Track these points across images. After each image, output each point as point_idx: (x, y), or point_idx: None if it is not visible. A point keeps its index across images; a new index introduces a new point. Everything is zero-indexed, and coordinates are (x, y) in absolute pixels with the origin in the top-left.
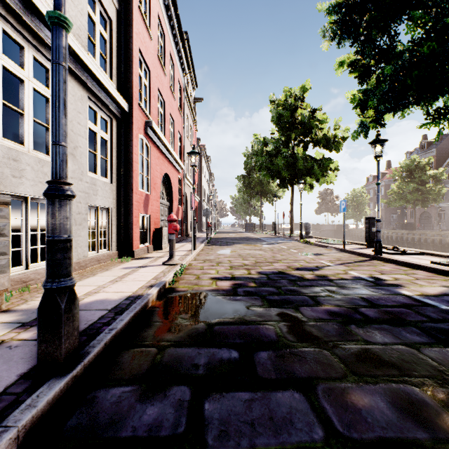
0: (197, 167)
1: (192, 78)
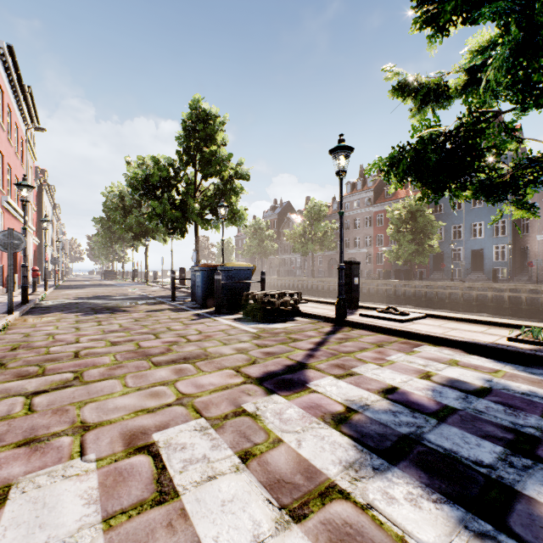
0: (36, 203)
1: (34, 117)
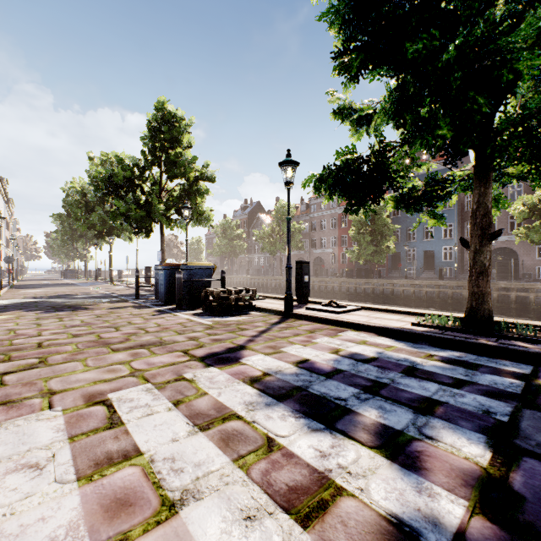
0: None
1: None
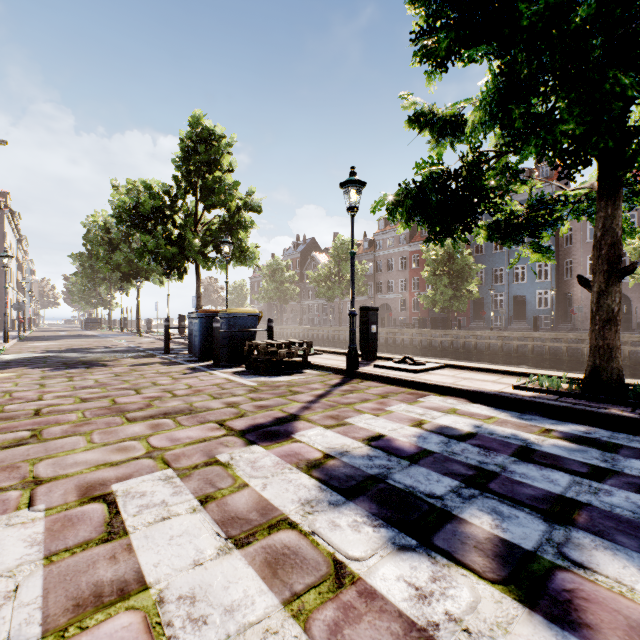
0: None
1: None
